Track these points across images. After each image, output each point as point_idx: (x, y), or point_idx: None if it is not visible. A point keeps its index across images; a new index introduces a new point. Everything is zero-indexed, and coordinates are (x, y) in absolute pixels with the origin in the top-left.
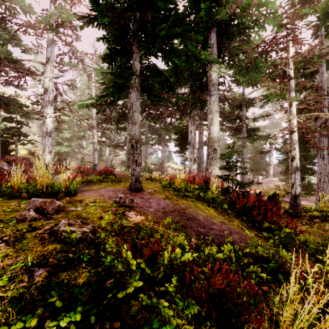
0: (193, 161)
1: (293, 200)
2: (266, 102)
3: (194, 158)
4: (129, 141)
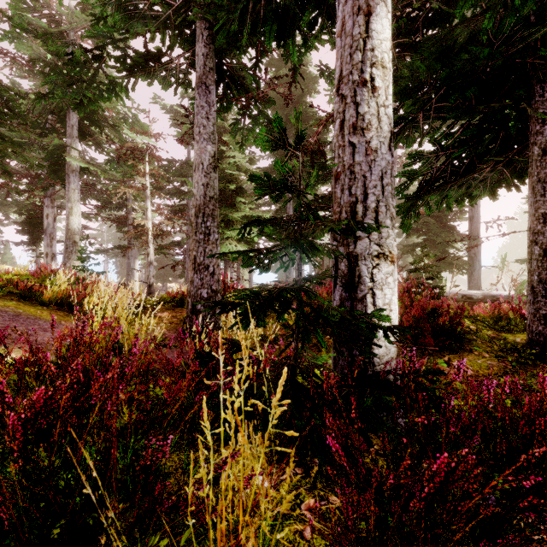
0: (51, 257)
1: (148, 289)
2: None
3: (52, 252)
4: None
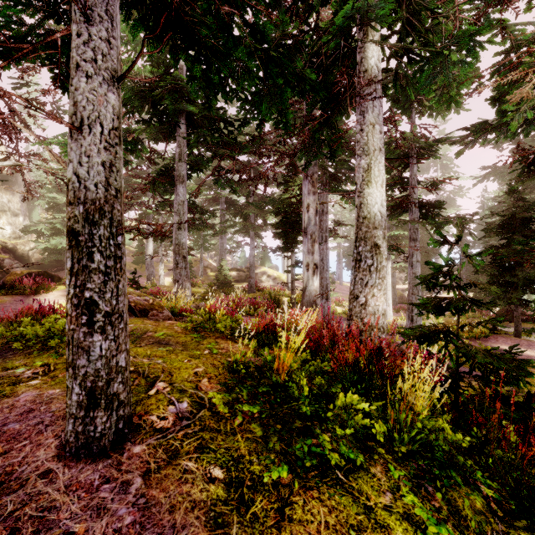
0: (312, 269)
1: None
2: (469, 144)
3: (314, 262)
4: (177, 227)
